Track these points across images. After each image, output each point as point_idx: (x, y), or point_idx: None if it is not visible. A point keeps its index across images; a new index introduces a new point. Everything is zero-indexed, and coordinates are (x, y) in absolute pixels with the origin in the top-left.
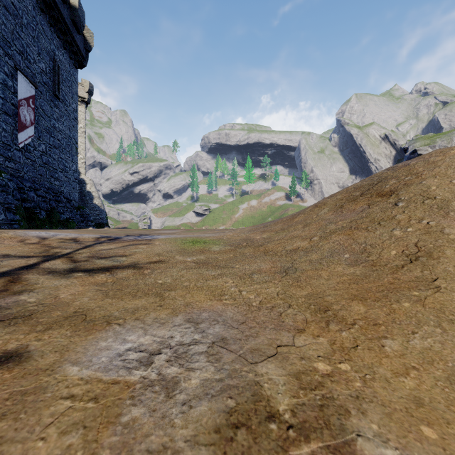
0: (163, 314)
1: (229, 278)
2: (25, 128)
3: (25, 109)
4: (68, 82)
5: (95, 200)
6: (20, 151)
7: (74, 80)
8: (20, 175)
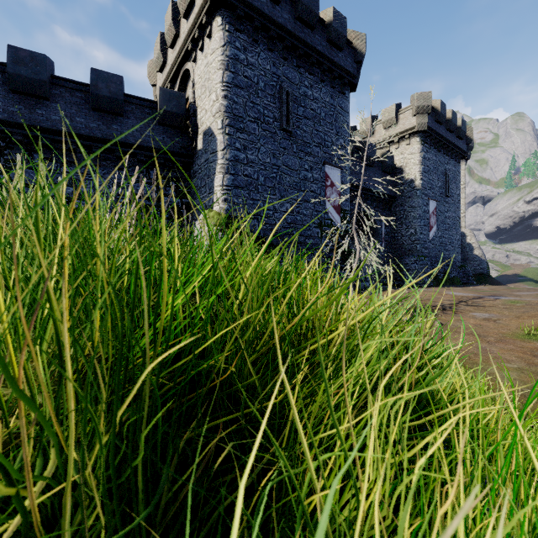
0: (484, 313)
1: (507, 311)
2: (432, 228)
3: (432, 218)
4: (453, 179)
5: (475, 251)
6: (429, 242)
7: (457, 174)
8: (430, 255)
